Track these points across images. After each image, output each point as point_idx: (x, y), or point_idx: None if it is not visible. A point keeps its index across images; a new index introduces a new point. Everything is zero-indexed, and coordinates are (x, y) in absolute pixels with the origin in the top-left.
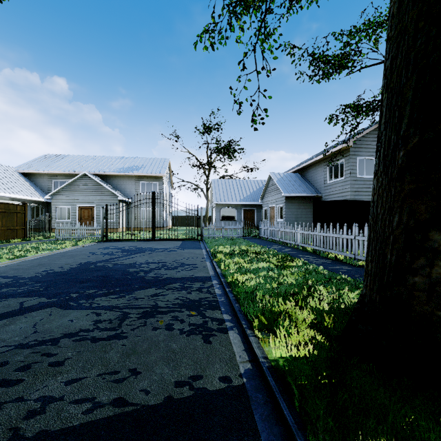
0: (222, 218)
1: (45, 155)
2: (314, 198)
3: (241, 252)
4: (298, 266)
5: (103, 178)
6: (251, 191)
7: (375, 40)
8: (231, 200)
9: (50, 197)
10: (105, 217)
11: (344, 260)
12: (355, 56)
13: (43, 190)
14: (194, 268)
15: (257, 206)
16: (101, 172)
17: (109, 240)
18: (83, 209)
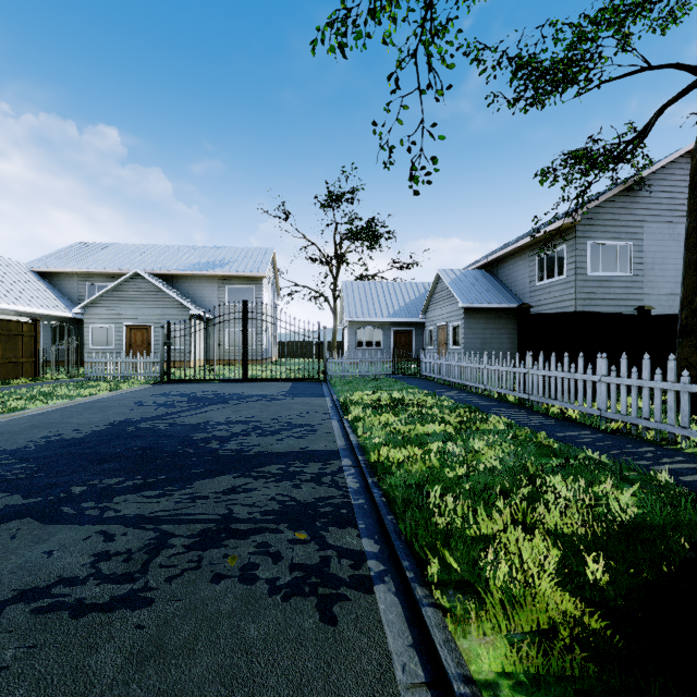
0: (360, 344)
1: (75, 244)
2: (520, 309)
3: (392, 403)
4: (499, 431)
5: (167, 279)
6: (407, 300)
7: (622, 37)
8: (374, 315)
9: (81, 310)
10: (167, 343)
11: (580, 420)
12: (592, 61)
13: (71, 300)
14: (310, 433)
15: (416, 325)
16: (164, 270)
17: (173, 380)
18: (134, 329)
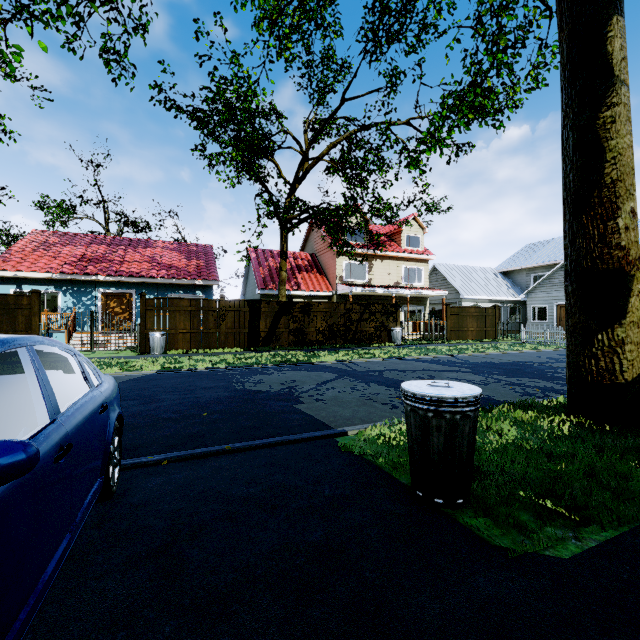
0: None
1: (525, 246)
2: None
3: None
4: None
5: None
6: None
7: None
8: None
9: (525, 296)
10: None
11: None
12: None
13: (520, 288)
14: None
15: None
16: None
17: None
18: (563, 307)
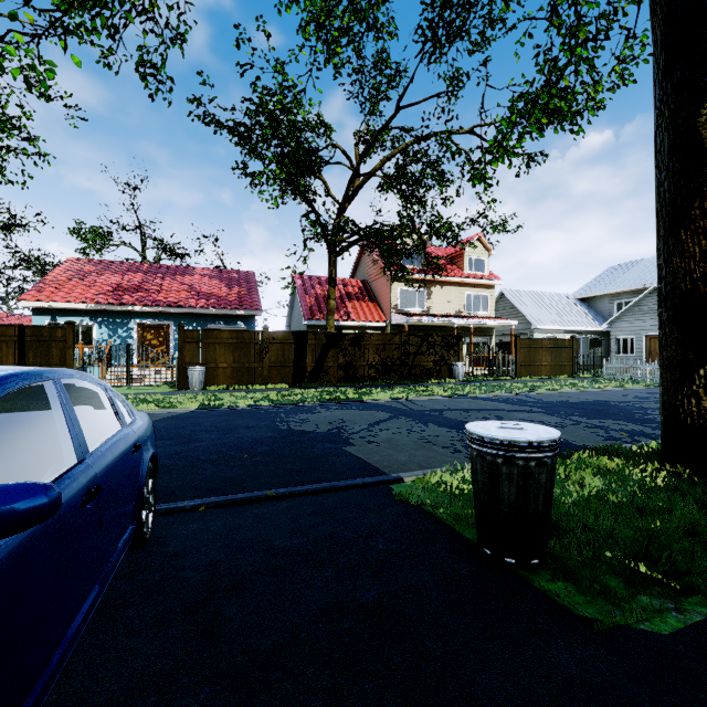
0: None
1: (608, 268)
2: None
3: None
4: None
5: None
6: None
7: None
8: None
9: (608, 326)
10: None
11: None
12: None
13: (602, 316)
14: None
15: None
16: None
17: None
18: (653, 339)
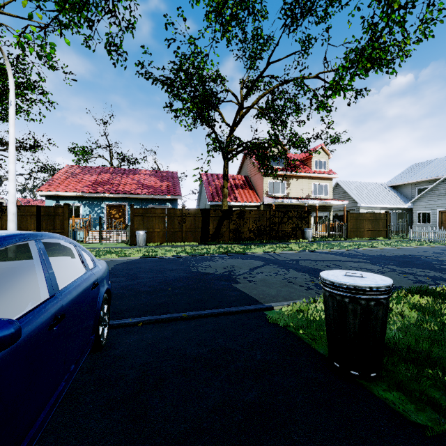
0: None
1: (411, 165)
2: None
3: None
4: None
5: None
6: None
7: None
8: None
9: (411, 204)
10: None
11: None
12: None
13: (407, 198)
14: None
15: None
16: None
17: None
18: (444, 213)
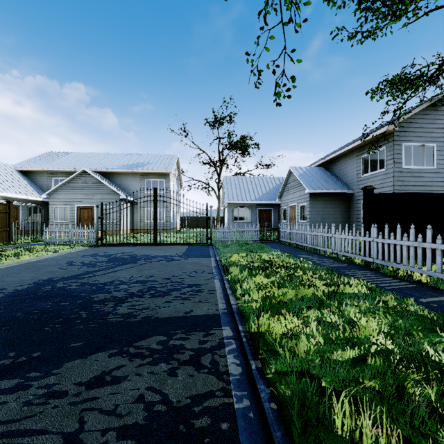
0: (235, 219)
1: (47, 152)
2: (365, 190)
3: (263, 264)
4: (365, 296)
5: (106, 175)
6: (267, 189)
7: None
8: (245, 199)
9: (47, 196)
10: (100, 217)
11: (432, 284)
12: None
13: (42, 189)
14: (195, 293)
15: (274, 205)
16: (103, 169)
17: (105, 244)
18: (83, 209)
